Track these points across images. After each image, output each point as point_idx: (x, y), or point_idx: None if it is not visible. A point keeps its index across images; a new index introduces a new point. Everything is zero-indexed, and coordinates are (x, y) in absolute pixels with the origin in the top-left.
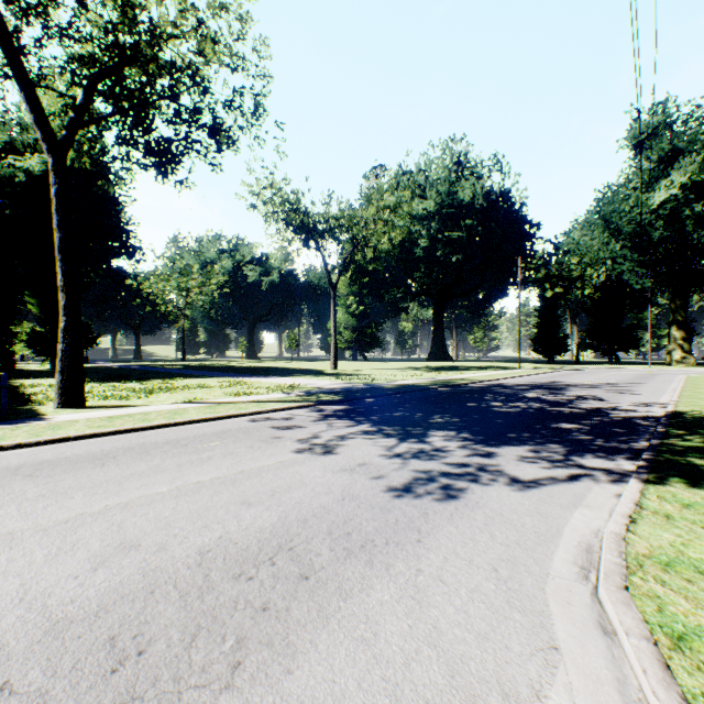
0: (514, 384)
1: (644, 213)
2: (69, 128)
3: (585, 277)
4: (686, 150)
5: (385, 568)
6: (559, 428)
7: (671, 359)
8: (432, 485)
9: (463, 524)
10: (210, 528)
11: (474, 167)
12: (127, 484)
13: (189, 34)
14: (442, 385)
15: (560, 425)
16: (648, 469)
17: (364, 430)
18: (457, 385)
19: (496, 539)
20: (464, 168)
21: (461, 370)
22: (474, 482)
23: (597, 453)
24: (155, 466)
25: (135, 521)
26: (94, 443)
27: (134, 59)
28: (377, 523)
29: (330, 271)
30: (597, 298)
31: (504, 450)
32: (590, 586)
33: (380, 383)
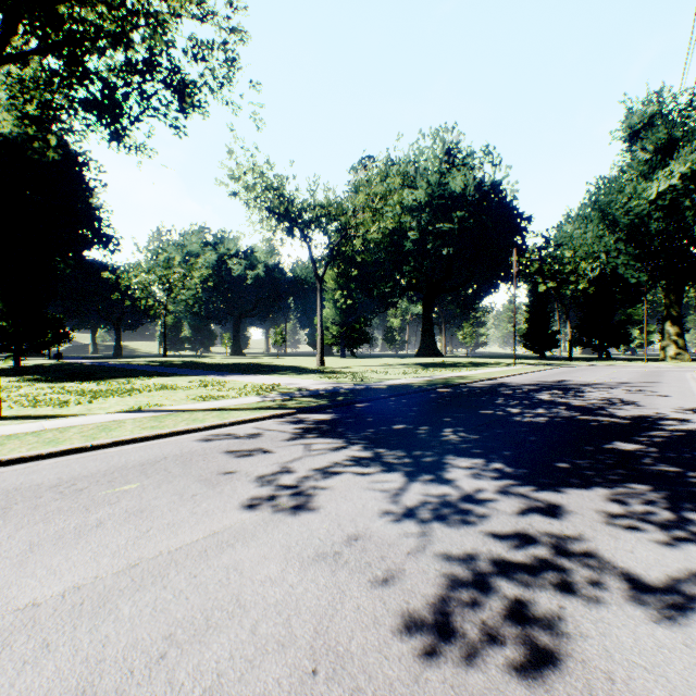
0: (519, 383)
1: (642, 204)
2: None
3: (579, 271)
4: (683, 140)
5: None
6: (619, 451)
7: (665, 355)
8: (492, 607)
9: None
10: None
11: (466, 157)
12: None
13: None
14: (441, 385)
15: (616, 445)
16: None
17: (355, 457)
18: (457, 385)
19: None
20: (455, 159)
21: (454, 366)
22: (567, 593)
23: None
24: None
25: None
26: None
27: None
28: None
29: (316, 261)
30: (589, 293)
31: (571, 498)
32: None
33: (370, 383)
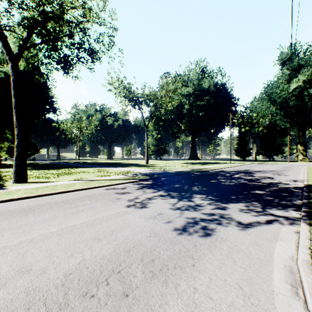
0: (229, 171)
1: (286, 93)
2: (20, 49)
3: (259, 122)
4: (305, 65)
5: (175, 287)
6: (255, 193)
7: (297, 159)
8: (197, 226)
9: (217, 252)
10: (74, 256)
11: (209, 73)
12: (35, 226)
13: (78, 7)
14: (196, 171)
15: (255, 191)
16: (308, 217)
17: (161, 194)
18: (203, 171)
19: (237, 263)
20: (205, 73)
21: (204, 164)
22: (219, 224)
23: (278, 207)
24: (53, 215)
25: (33, 252)
26: (25, 202)
27: (52, 18)
28: (169, 252)
29: (145, 119)
30: (264, 132)
31: (231, 205)
32: (301, 301)
33: (167, 170)
